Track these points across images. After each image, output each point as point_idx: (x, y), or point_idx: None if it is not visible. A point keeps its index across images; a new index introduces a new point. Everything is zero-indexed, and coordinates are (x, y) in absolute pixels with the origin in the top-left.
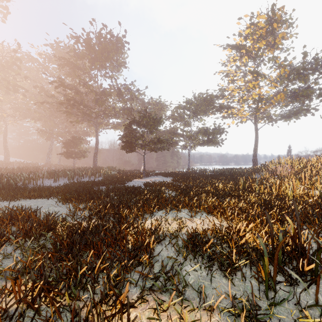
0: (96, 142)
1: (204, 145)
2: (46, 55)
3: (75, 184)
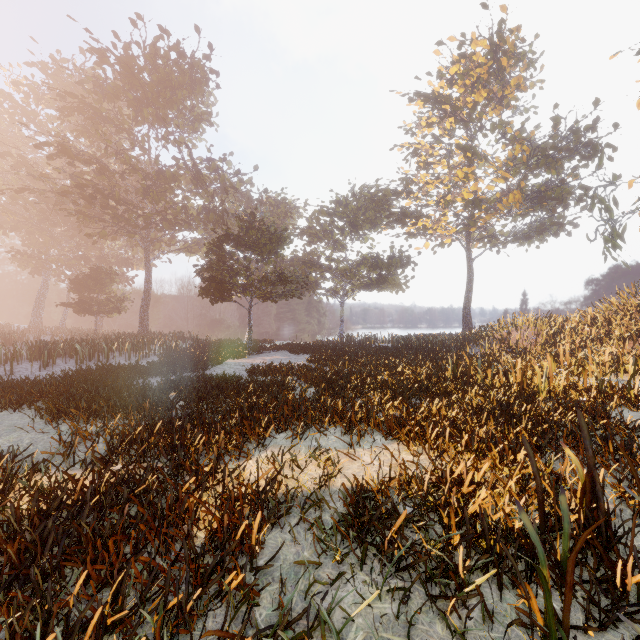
0: (147, 280)
1: (372, 288)
2: (31, 87)
3: (90, 373)
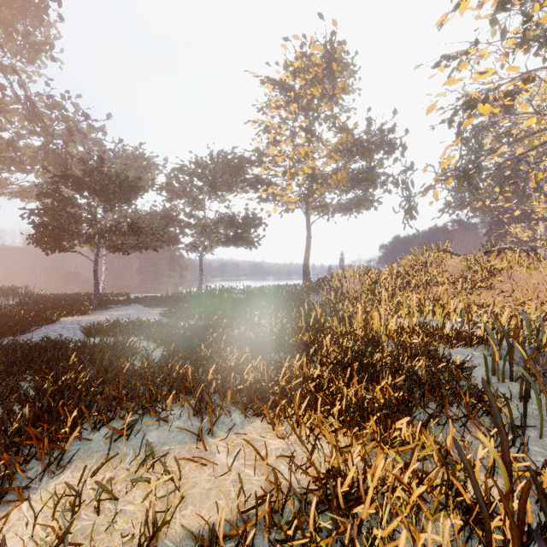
0: None
1: (229, 244)
2: None
3: None
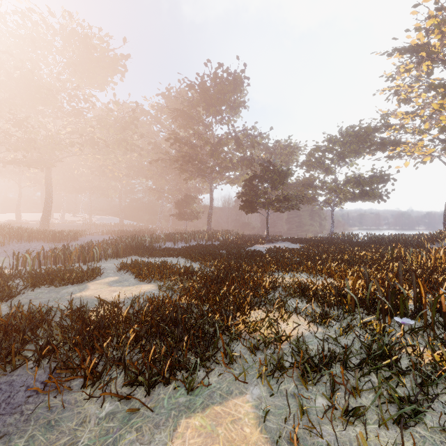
0: (211, 201)
1: (356, 200)
2: (158, 106)
3: (196, 247)
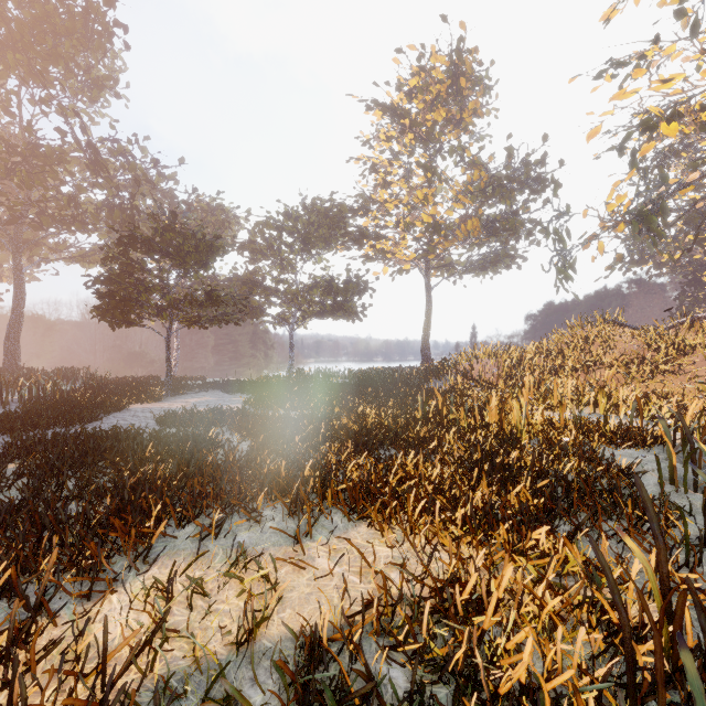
0: (17, 297)
1: (326, 316)
2: None
3: None
